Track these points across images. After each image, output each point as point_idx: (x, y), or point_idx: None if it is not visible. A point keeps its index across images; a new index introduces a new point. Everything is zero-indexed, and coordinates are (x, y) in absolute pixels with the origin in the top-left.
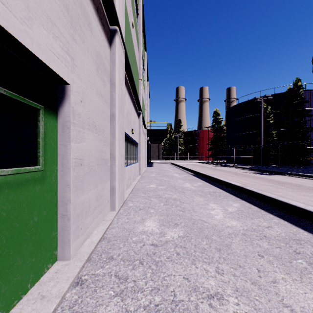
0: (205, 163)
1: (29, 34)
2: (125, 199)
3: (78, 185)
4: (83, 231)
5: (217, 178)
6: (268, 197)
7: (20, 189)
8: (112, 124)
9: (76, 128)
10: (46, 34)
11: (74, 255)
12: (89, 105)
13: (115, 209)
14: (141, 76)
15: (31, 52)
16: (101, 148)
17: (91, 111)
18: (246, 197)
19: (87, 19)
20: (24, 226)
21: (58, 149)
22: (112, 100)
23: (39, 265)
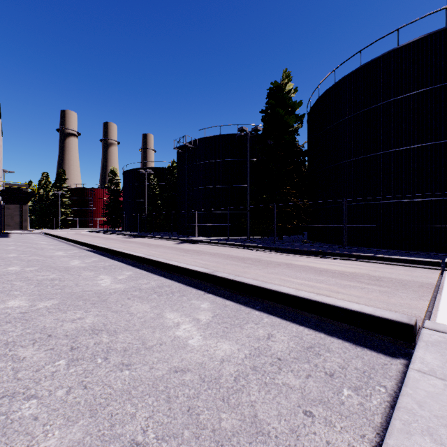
0: (95, 231)
1: None
2: None
3: None
4: None
5: (78, 241)
6: (92, 245)
7: None
8: None
9: None
10: None
11: None
12: None
13: None
14: None
15: None
16: None
17: None
18: (90, 249)
19: None
20: None
21: None
22: None
23: None
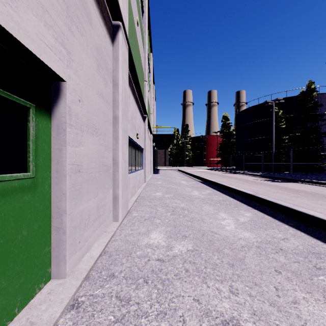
0: (213, 169)
1: (14, 18)
2: (130, 208)
3: (75, 194)
4: (82, 245)
5: (227, 186)
6: (282, 206)
7: (4, 199)
8: (114, 127)
9: (73, 131)
10: (36, 21)
11: (70, 272)
12: (89, 106)
13: (118, 219)
14: (147, 77)
15: (17, 39)
16: (103, 154)
17: (91, 112)
18: (258, 206)
19: (86, 10)
20: (9, 242)
21: (53, 153)
22: (114, 101)
23: (29, 286)
